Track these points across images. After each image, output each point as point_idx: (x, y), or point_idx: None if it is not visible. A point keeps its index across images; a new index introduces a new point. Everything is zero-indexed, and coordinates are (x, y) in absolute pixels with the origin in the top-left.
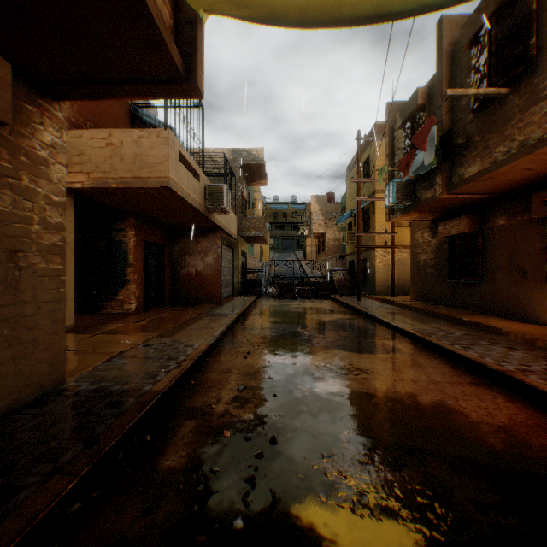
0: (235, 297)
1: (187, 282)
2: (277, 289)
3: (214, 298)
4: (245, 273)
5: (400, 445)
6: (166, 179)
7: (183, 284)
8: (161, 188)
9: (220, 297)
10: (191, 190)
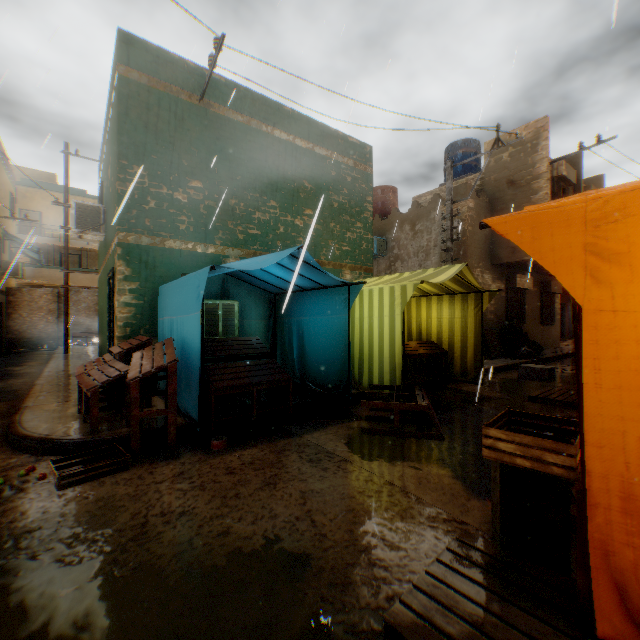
0: None
1: None
2: None
3: None
4: None
5: None
6: None
7: None
8: None
9: None
10: None
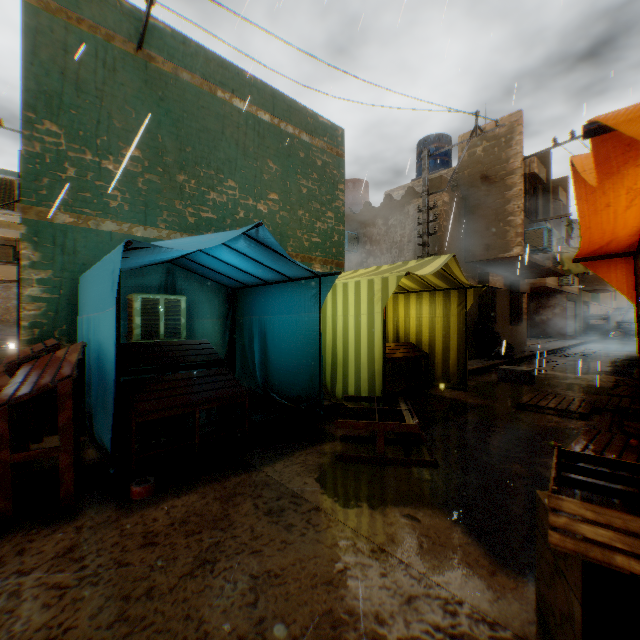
0: (575, 337)
1: (539, 325)
2: (619, 332)
3: (559, 335)
4: (585, 319)
5: (625, 357)
6: (543, 283)
7: (536, 326)
8: (540, 286)
9: (564, 335)
10: (551, 281)
